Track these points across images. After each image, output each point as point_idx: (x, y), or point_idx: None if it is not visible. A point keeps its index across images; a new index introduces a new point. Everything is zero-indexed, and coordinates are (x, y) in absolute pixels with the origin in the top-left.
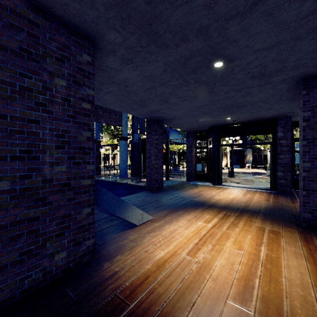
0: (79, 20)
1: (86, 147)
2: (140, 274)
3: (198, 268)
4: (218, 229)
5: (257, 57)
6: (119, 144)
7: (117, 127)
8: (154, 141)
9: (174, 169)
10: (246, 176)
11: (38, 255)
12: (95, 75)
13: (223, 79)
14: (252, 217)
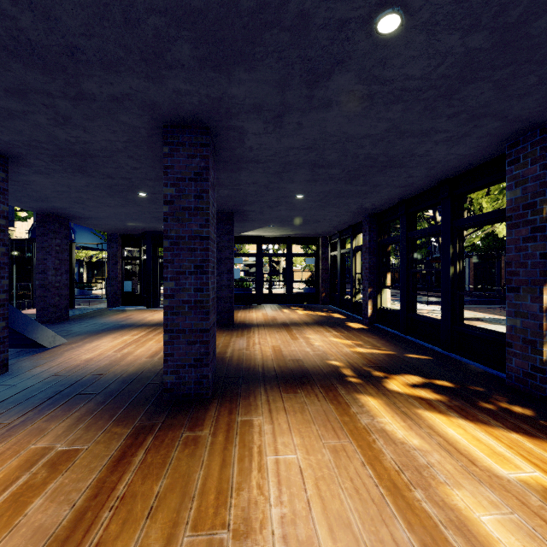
0: (4, 149)
1: (2, 262)
2: (71, 366)
3: (123, 355)
4: (144, 337)
5: None
6: None
7: None
8: (53, 248)
9: (80, 293)
10: None
11: None
12: None
13: (150, 200)
14: None
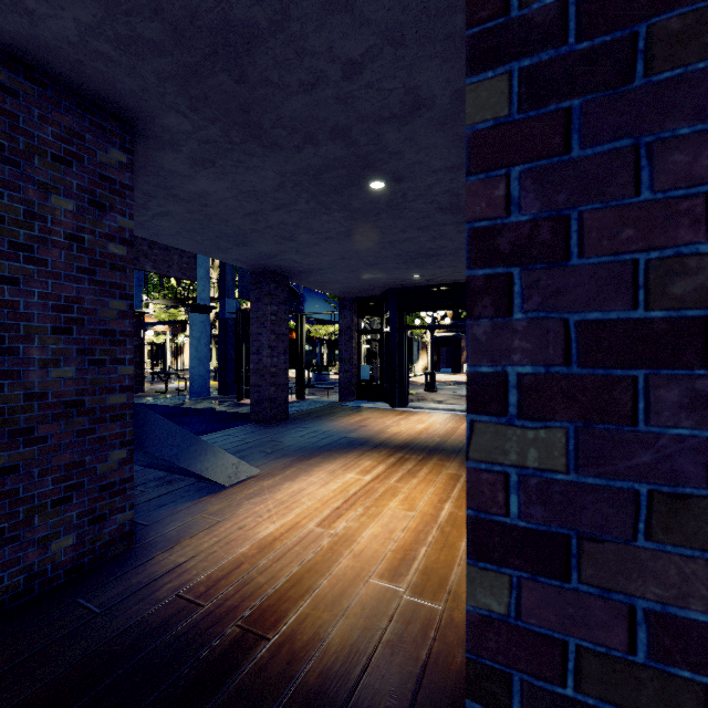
0: (104, 88)
1: (118, 330)
2: (226, 562)
3: (333, 543)
4: (381, 482)
5: (440, 179)
6: (190, 321)
7: (184, 282)
8: (268, 318)
9: (317, 378)
10: (461, 388)
11: (16, 541)
12: (135, 180)
13: (392, 207)
14: (447, 459)
